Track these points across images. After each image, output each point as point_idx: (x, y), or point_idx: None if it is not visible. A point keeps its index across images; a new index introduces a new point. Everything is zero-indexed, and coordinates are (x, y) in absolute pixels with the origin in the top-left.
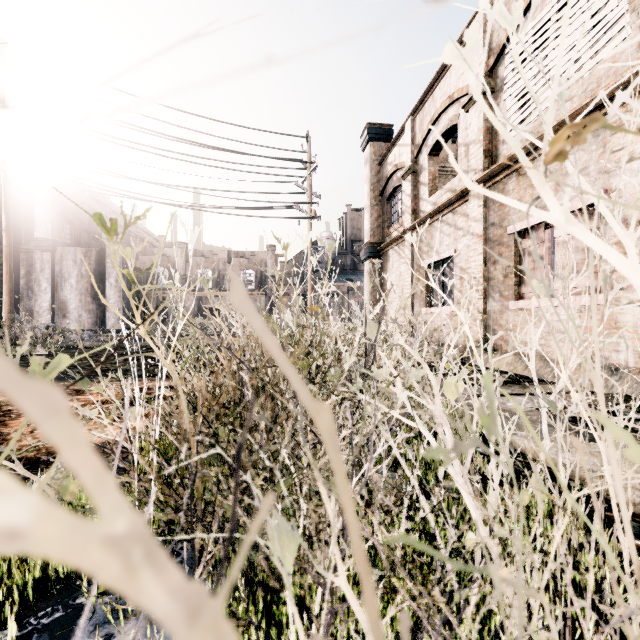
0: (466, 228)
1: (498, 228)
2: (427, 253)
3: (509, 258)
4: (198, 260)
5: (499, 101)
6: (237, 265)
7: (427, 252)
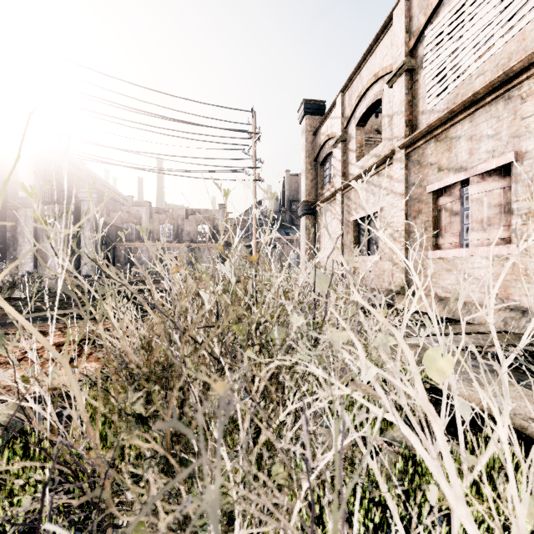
0: (389, 188)
1: (418, 187)
2: (355, 210)
3: (428, 213)
4: (160, 216)
5: (419, 77)
6: (193, 221)
7: (355, 209)
